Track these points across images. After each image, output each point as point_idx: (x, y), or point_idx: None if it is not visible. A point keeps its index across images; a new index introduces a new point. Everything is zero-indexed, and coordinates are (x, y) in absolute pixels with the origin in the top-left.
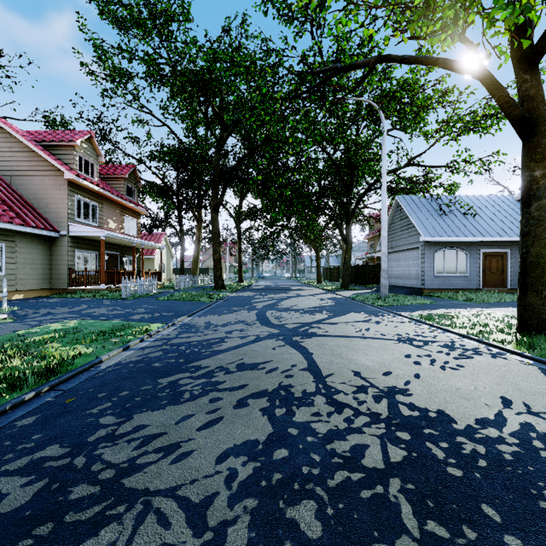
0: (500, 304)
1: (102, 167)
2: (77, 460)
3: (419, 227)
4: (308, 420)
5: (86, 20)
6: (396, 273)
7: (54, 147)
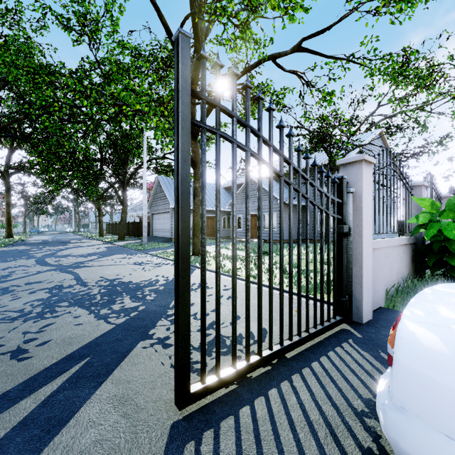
0: None
1: None
2: None
3: (170, 199)
4: (70, 291)
5: None
6: (158, 228)
7: None
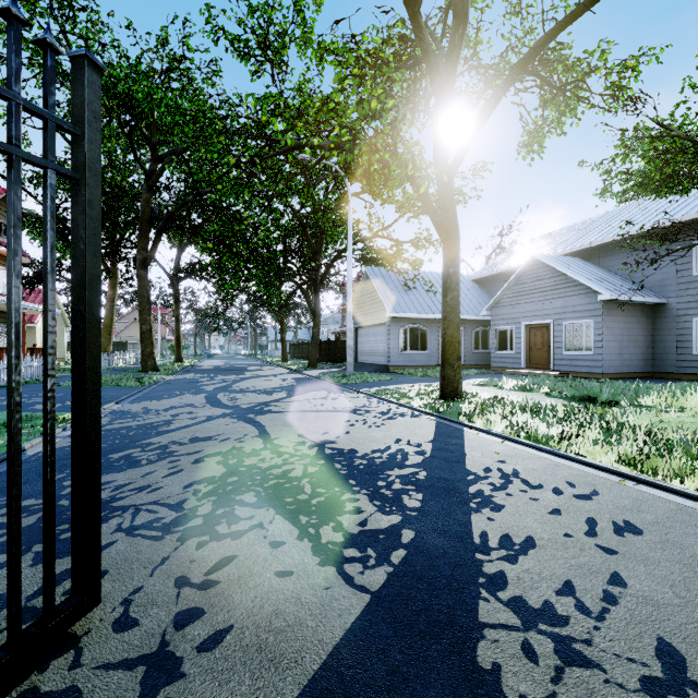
0: None
1: None
2: (61, 502)
3: (385, 302)
4: (255, 463)
5: None
6: (366, 350)
7: None
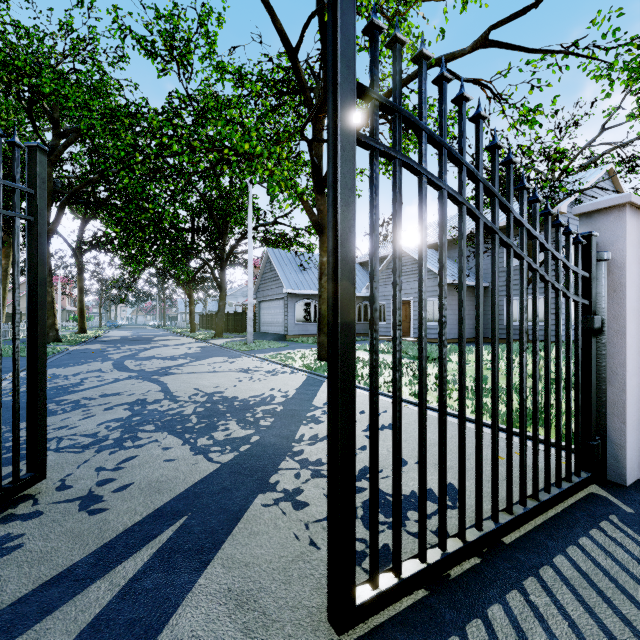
0: None
1: None
2: None
3: (283, 280)
4: (156, 408)
5: None
6: (267, 321)
7: None
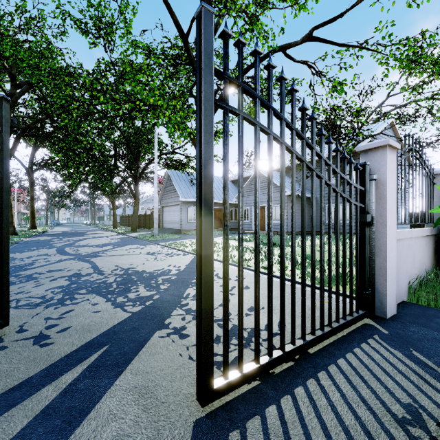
0: None
1: None
2: None
3: (179, 192)
4: (88, 279)
5: None
6: (168, 220)
7: None
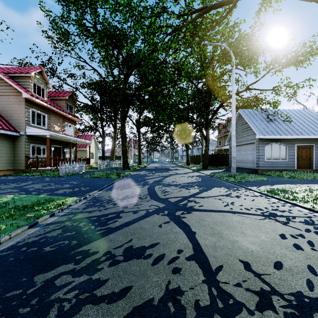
0: (317, 181)
1: (52, 92)
2: None
3: (255, 129)
4: None
5: (45, 3)
6: (238, 159)
7: (16, 77)
